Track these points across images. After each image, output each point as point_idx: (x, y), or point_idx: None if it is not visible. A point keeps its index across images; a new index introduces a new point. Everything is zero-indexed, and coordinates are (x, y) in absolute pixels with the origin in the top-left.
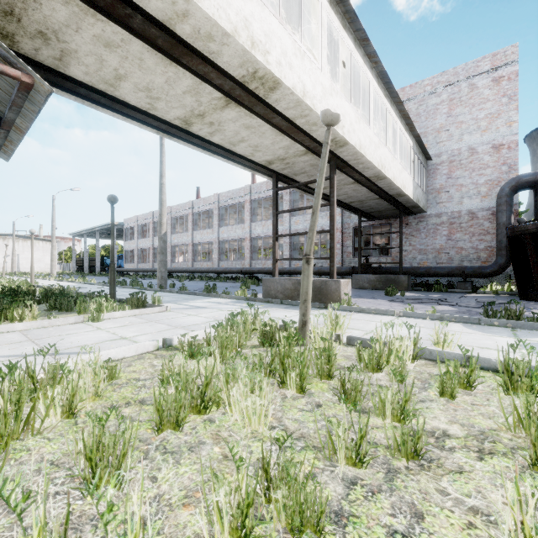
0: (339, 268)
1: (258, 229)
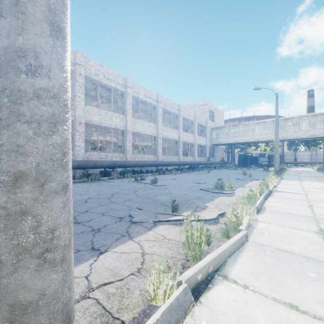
0: (221, 162)
1: (184, 137)
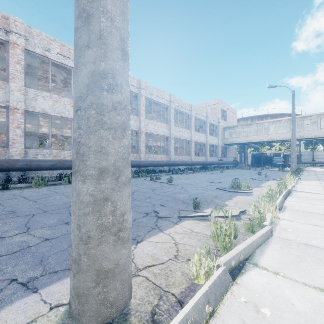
0: (233, 162)
1: (196, 137)
